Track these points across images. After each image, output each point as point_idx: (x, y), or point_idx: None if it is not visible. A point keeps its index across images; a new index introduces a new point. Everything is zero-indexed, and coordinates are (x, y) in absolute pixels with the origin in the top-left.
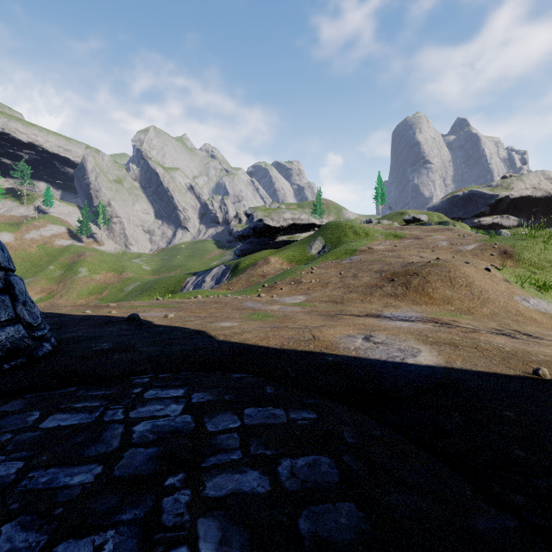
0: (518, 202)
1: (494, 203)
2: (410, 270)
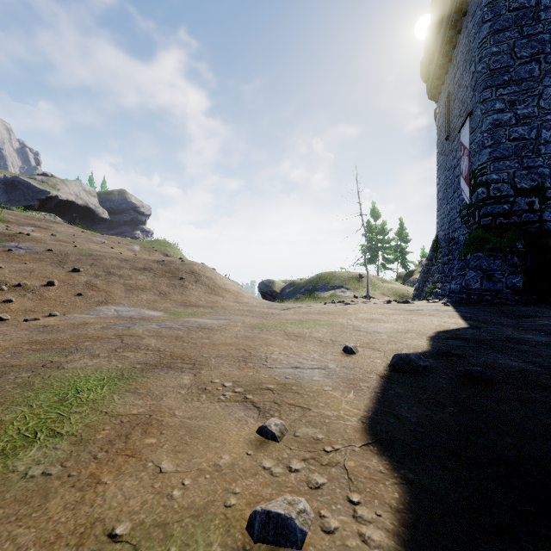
0: (65, 204)
1: (45, 200)
2: (182, 268)
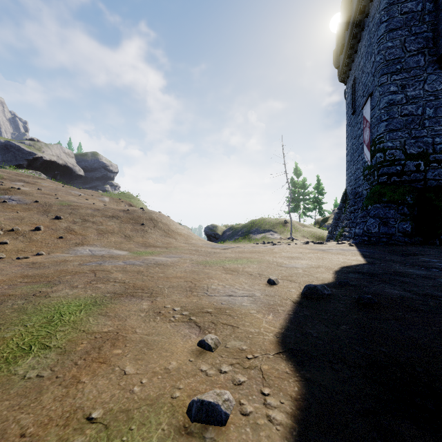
0: (48, 164)
1: (32, 160)
2: (143, 216)
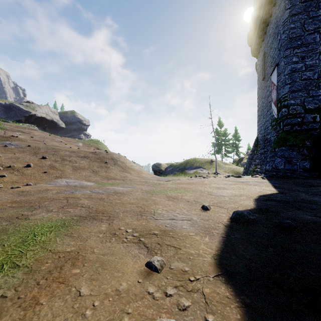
0: (40, 119)
1: (28, 116)
2: (107, 156)
